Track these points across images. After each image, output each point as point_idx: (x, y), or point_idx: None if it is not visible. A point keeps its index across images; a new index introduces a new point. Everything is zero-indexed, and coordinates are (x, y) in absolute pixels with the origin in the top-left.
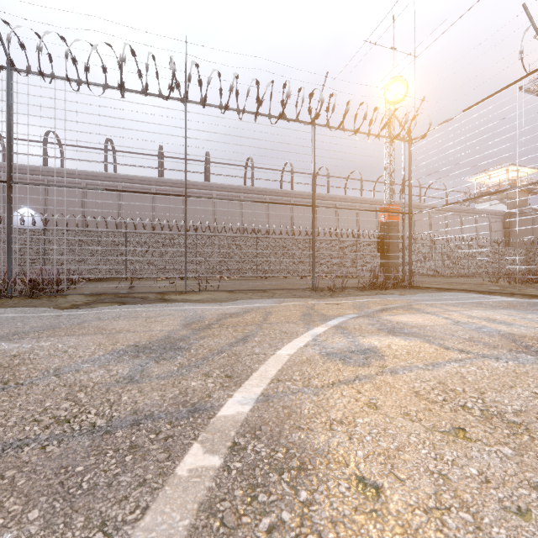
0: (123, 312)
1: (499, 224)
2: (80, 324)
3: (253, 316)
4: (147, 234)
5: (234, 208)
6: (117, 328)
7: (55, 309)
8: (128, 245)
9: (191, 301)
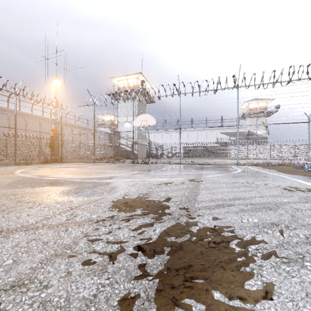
0: None
1: (108, 137)
2: None
3: (0, 169)
4: None
5: None
6: None
7: None
8: None
9: None
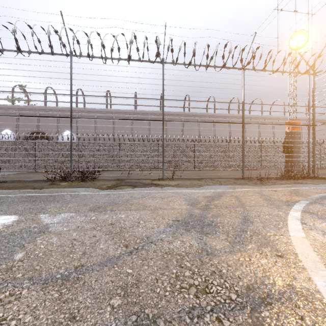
0: (142, 193)
1: None
2: (127, 202)
3: (229, 199)
4: (130, 143)
5: (178, 126)
6: (152, 205)
7: (101, 190)
8: (120, 150)
9: (172, 186)
